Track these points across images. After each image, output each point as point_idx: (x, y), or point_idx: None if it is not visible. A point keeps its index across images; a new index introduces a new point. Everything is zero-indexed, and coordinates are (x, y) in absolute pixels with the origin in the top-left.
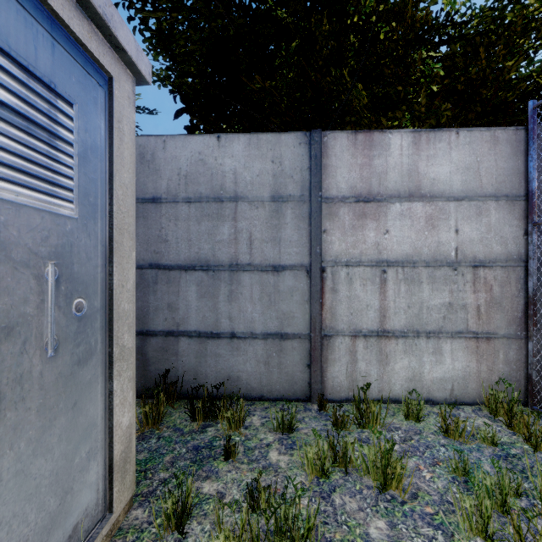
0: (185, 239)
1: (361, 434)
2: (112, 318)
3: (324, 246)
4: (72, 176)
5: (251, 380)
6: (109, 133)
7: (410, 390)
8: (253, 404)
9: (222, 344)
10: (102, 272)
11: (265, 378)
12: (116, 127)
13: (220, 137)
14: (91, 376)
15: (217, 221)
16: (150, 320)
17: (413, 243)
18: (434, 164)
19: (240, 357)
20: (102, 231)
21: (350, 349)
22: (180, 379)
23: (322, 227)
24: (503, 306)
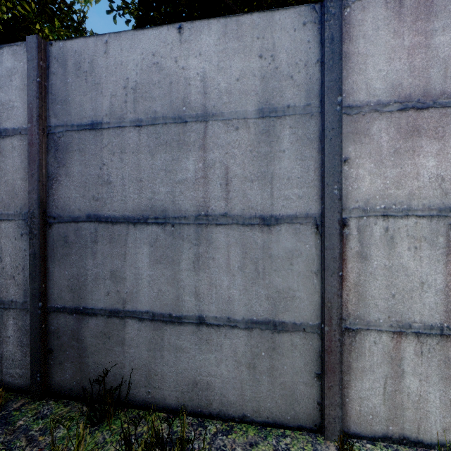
0: (133, 179)
1: None
2: None
3: (345, 184)
4: None
5: (227, 390)
6: None
7: None
8: (230, 431)
9: (185, 333)
10: None
11: (249, 388)
12: None
13: (182, 28)
14: None
15: (177, 151)
16: (87, 293)
17: None
18: None
19: (210, 354)
20: None
21: (390, 354)
22: (127, 380)
23: (341, 154)
24: None
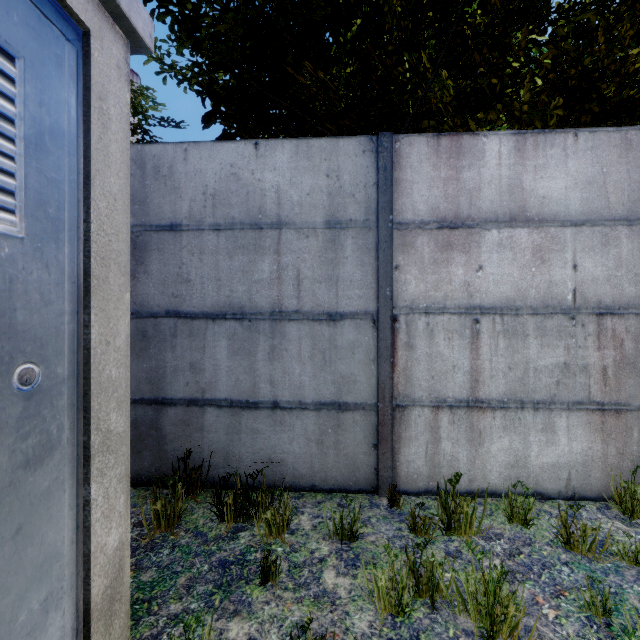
0: (212, 278)
1: (449, 545)
2: (88, 390)
3: (396, 287)
4: (12, 171)
5: (299, 465)
6: (84, 114)
7: (511, 480)
8: (302, 496)
9: (261, 416)
10: (72, 322)
11: (318, 461)
12: (95, 106)
13: (258, 144)
14: (51, 482)
15: (254, 254)
16: (167, 385)
17: (516, 283)
18: (544, 177)
19: (284, 434)
20: (72, 261)
21: (430, 424)
22: (206, 463)
23: (393, 262)
24: (638, 367)
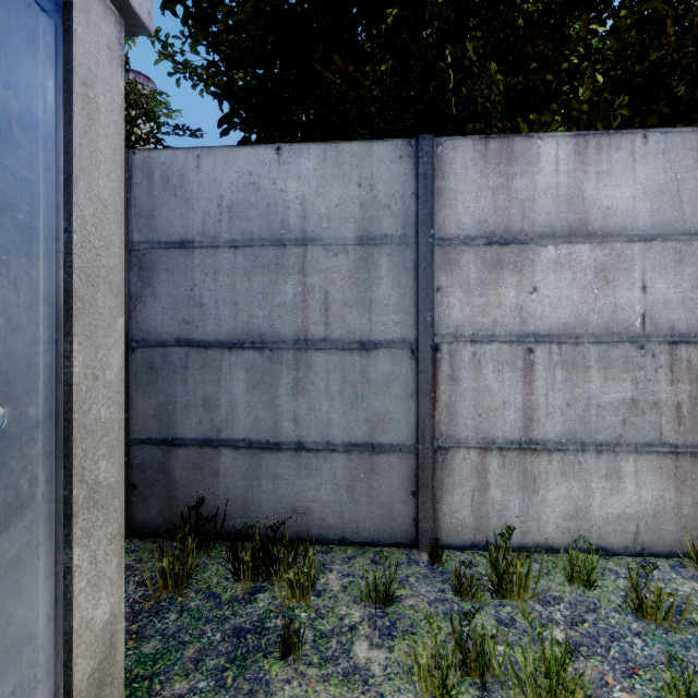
0: (228, 302)
1: (500, 610)
2: (70, 435)
3: (438, 311)
4: None
5: (326, 514)
6: (65, 102)
7: (570, 533)
8: (330, 551)
9: (283, 459)
10: (49, 352)
11: (348, 511)
12: (79, 92)
13: (281, 149)
14: (21, 548)
15: (276, 275)
16: (177, 423)
17: (576, 307)
18: (609, 185)
19: (310, 480)
20: (49, 278)
21: (477, 468)
22: (222, 511)
23: (434, 283)
24: None
